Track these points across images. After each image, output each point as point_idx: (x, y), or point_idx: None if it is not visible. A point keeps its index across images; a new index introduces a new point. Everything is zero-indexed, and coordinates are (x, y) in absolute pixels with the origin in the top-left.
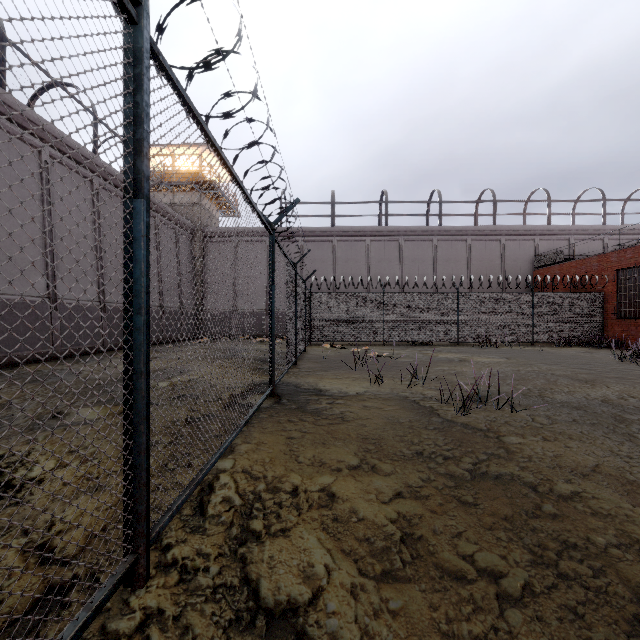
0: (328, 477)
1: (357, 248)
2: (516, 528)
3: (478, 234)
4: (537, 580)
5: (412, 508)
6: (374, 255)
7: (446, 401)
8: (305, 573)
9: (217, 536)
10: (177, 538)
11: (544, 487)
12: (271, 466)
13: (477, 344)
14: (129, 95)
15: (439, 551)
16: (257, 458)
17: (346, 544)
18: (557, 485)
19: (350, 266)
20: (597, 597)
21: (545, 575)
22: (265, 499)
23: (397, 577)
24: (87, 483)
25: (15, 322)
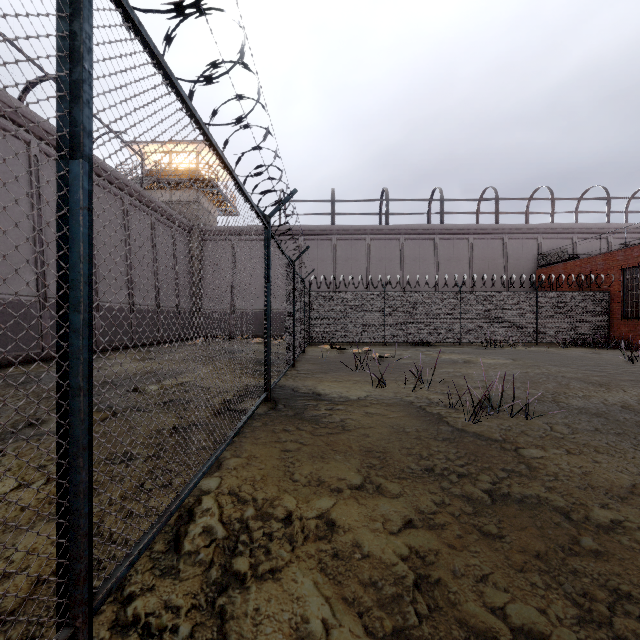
0: (327, 500)
1: (357, 247)
2: (553, 570)
3: (480, 233)
4: None
5: (426, 541)
6: (374, 254)
7: (454, 407)
8: (298, 632)
9: (192, 581)
10: (143, 585)
11: (578, 514)
12: (262, 486)
13: (480, 344)
14: (63, 22)
15: (462, 601)
16: (247, 476)
17: (348, 590)
18: (593, 512)
19: (350, 265)
20: None
21: (598, 639)
22: (253, 529)
23: (412, 638)
24: (48, 508)
25: (2, 322)
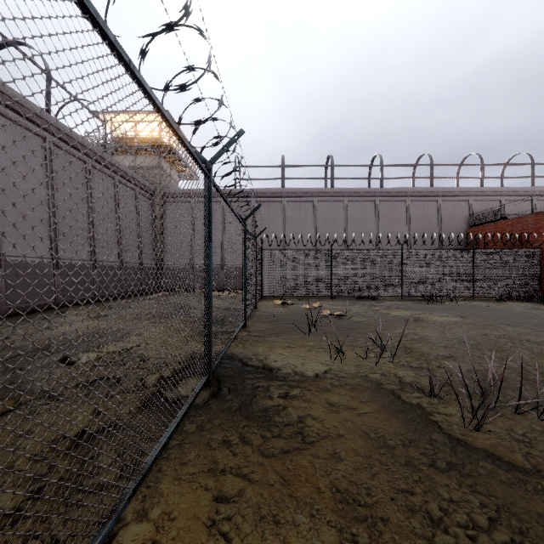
0: None
1: (305, 208)
2: None
3: (417, 195)
4: None
5: None
6: (321, 214)
7: (437, 395)
8: None
9: None
10: None
11: None
12: None
13: (419, 298)
14: None
15: None
16: None
17: None
18: None
19: (299, 225)
20: None
21: None
22: None
23: None
24: None
25: None
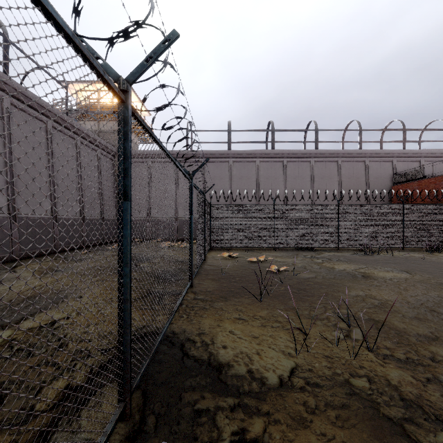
0: None
1: (249, 167)
2: None
3: (347, 156)
4: None
5: None
6: (263, 173)
7: None
8: None
9: None
10: None
11: None
12: None
13: (353, 248)
14: None
15: None
16: None
17: None
18: None
19: (243, 182)
20: None
21: None
22: None
23: None
24: None
25: None
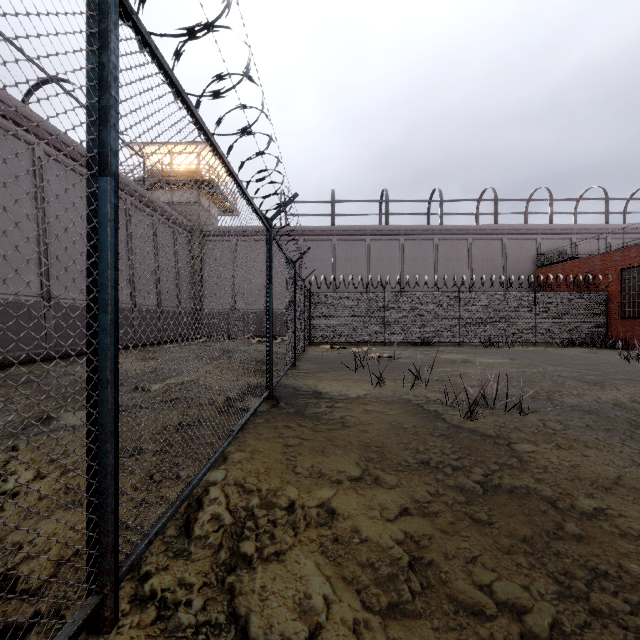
0: (327, 490)
1: (357, 247)
2: (537, 552)
3: (479, 233)
4: (567, 617)
5: (420, 527)
6: (374, 254)
7: (451, 405)
8: (301, 606)
9: (203, 562)
10: (158, 565)
11: (564, 503)
12: (266, 478)
13: (479, 344)
14: (93, 55)
15: (452, 580)
16: (251, 469)
17: (347, 570)
18: (578, 500)
19: (350, 265)
20: (638, 639)
21: (575, 611)
22: (258, 516)
23: (406, 611)
24: (64, 498)
25: (7, 322)
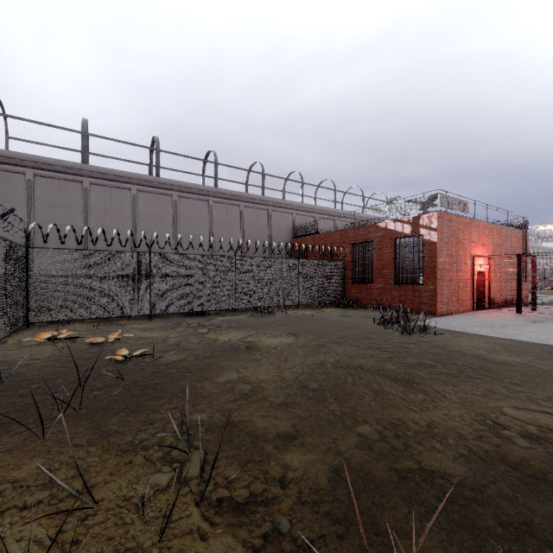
0: None
1: (120, 196)
2: None
3: (250, 201)
4: None
5: None
6: (142, 208)
7: None
8: None
9: None
10: None
11: None
12: None
13: (253, 309)
14: None
15: None
16: None
17: None
18: None
19: (110, 217)
20: None
21: None
22: None
23: None
24: None
25: None
